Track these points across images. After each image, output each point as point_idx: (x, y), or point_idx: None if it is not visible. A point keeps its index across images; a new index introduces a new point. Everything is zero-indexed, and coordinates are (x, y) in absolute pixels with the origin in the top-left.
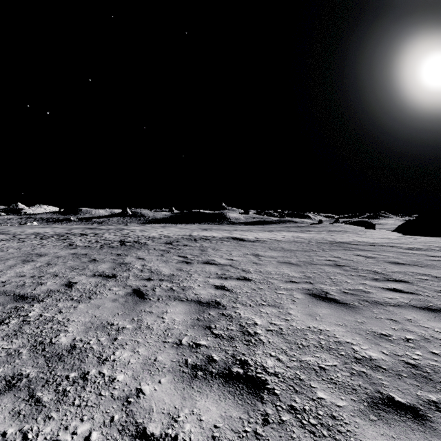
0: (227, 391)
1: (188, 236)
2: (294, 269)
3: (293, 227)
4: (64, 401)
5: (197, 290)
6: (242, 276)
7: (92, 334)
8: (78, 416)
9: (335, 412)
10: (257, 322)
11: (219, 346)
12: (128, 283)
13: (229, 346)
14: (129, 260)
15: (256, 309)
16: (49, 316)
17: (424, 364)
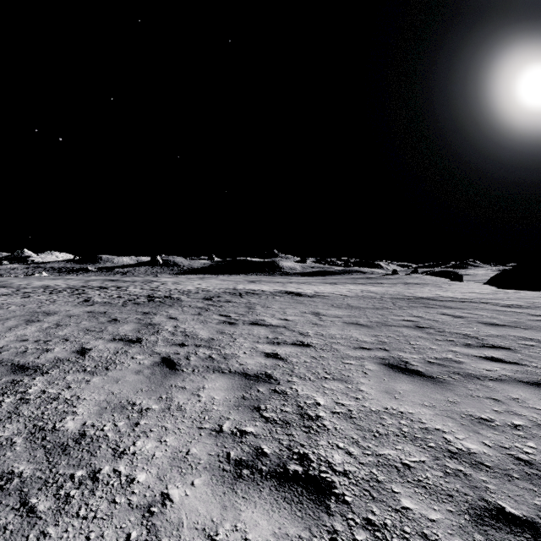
0: (281, 498)
1: (232, 289)
2: (364, 332)
3: (361, 278)
4: (66, 511)
5: (242, 359)
6: (300, 341)
7: (108, 417)
8: (83, 533)
9: (426, 528)
10: (319, 402)
11: (271, 434)
12: (156, 350)
13: (284, 434)
14: (159, 320)
15: (318, 383)
16: (54, 393)
17: (540, 460)
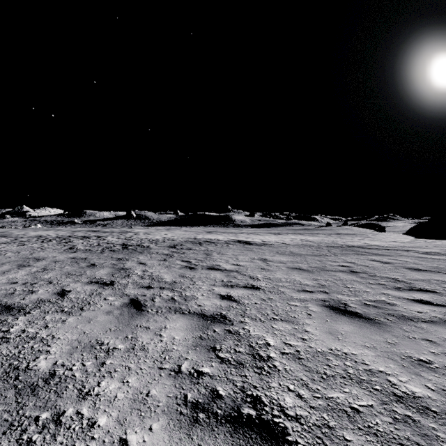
0: (236, 445)
1: (193, 239)
2: (306, 276)
3: (300, 229)
4: None
5: (200, 300)
6: (250, 284)
7: (77, 357)
8: None
9: None
10: (269, 342)
11: (225, 375)
12: (126, 292)
13: (238, 375)
14: (130, 265)
15: (267, 324)
16: (32, 332)
17: None
